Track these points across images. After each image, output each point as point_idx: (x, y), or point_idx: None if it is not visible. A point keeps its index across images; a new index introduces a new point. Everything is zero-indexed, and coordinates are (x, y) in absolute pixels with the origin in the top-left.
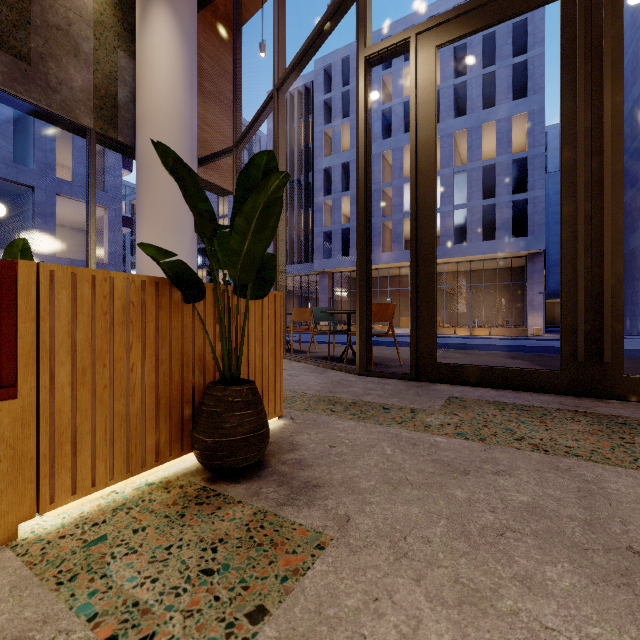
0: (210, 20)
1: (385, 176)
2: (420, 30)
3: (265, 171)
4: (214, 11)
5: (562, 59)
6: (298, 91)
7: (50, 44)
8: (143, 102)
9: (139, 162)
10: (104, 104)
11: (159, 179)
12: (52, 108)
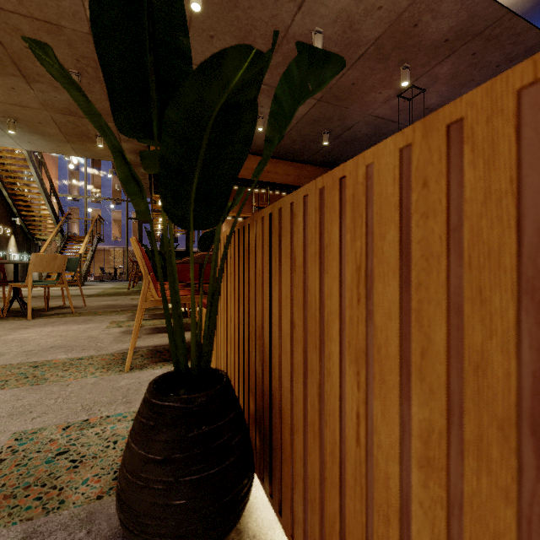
0: None
1: None
2: None
3: None
4: None
5: None
6: None
7: None
8: None
9: None
10: None
11: None
12: None
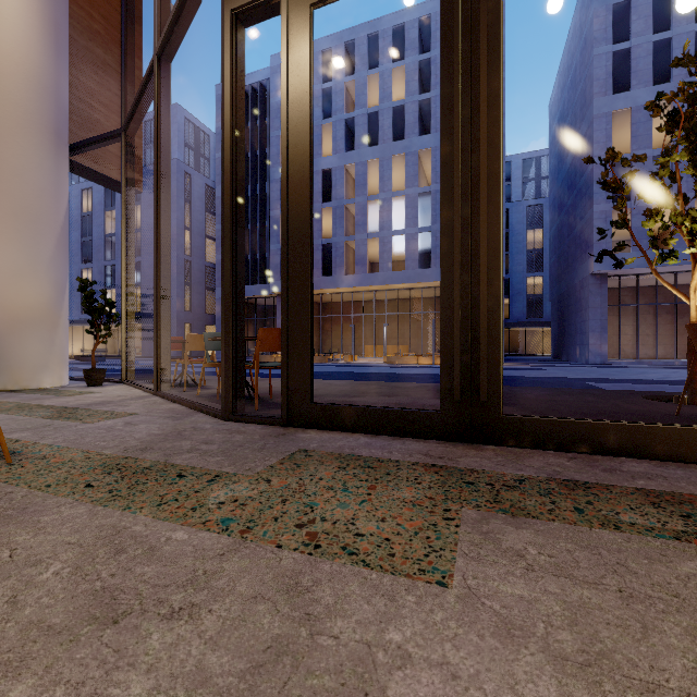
0: None
1: (349, 192)
2: None
3: None
4: None
5: (441, 32)
6: (253, 88)
7: None
8: None
9: None
10: None
11: (1, 159)
12: None
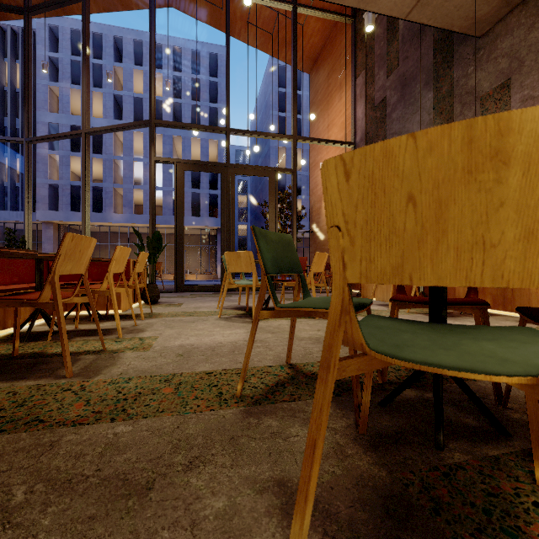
0: None
1: (116, 149)
2: (178, 161)
3: (158, 236)
4: None
5: (221, 192)
6: (12, 29)
7: None
8: None
9: None
10: None
11: None
12: None
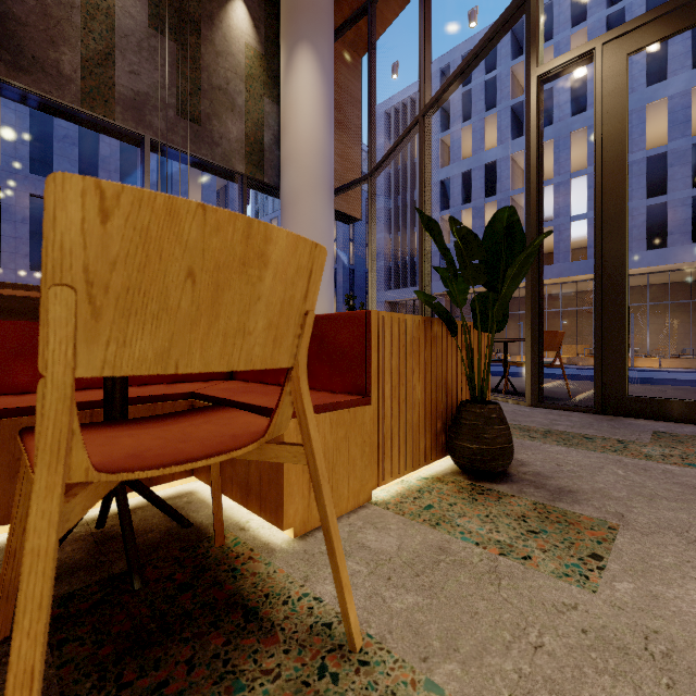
0: (339, 50)
1: (514, 182)
2: (607, 39)
3: (508, 224)
4: (343, 40)
5: None
6: (411, 99)
7: (214, 104)
8: (289, 144)
9: (285, 200)
10: (253, 150)
11: (303, 215)
12: (215, 161)
